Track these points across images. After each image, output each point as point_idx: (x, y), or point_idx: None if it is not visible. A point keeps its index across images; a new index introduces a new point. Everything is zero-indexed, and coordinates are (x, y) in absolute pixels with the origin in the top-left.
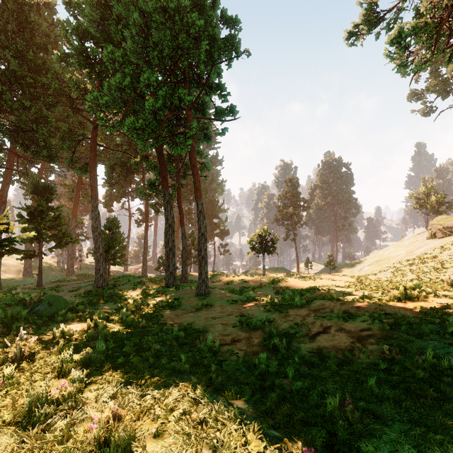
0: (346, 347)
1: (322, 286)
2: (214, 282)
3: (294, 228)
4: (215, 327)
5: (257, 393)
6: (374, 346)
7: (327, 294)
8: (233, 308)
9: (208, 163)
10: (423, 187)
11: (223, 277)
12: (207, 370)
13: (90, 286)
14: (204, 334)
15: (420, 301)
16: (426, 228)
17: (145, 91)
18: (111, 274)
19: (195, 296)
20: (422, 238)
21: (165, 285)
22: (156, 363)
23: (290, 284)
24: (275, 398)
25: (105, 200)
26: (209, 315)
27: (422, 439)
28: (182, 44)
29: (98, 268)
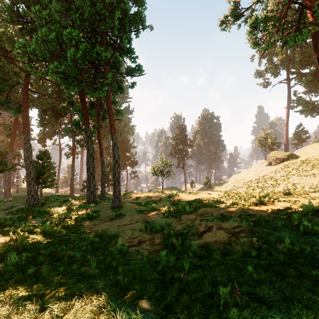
0: (225, 241)
1: (203, 198)
2: (126, 198)
3: (183, 159)
4: (125, 232)
5: (159, 288)
6: (244, 239)
7: (208, 203)
8: (140, 217)
9: (122, 110)
10: (263, 133)
11: (133, 194)
12: (114, 272)
13: (22, 205)
14: (115, 238)
15: (270, 204)
16: (265, 160)
17: (68, 44)
18: (43, 195)
19: (110, 209)
20: (263, 166)
21: (86, 202)
22: (67, 269)
23: (181, 197)
24: (175, 291)
25: (39, 137)
26: (121, 223)
27: (299, 317)
28: (99, 10)
29: (30, 190)
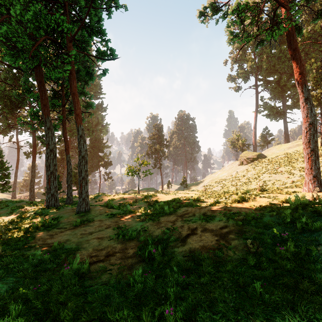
0: (214, 245)
1: (182, 197)
2: (97, 201)
3: (159, 159)
4: (90, 242)
5: None
6: (235, 241)
7: (188, 202)
8: (111, 222)
9: (92, 103)
10: (235, 135)
11: (105, 197)
12: (53, 321)
13: None
14: (75, 253)
15: (252, 201)
16: (236, 160)
17: (13, 2)
18: None
19: (74, 214)
20: (235, 165)
21: (45, 207)
22: None
23: (159, 198)
24: None
25: None
26: (86, 230)
27: None
28: None
29: None
